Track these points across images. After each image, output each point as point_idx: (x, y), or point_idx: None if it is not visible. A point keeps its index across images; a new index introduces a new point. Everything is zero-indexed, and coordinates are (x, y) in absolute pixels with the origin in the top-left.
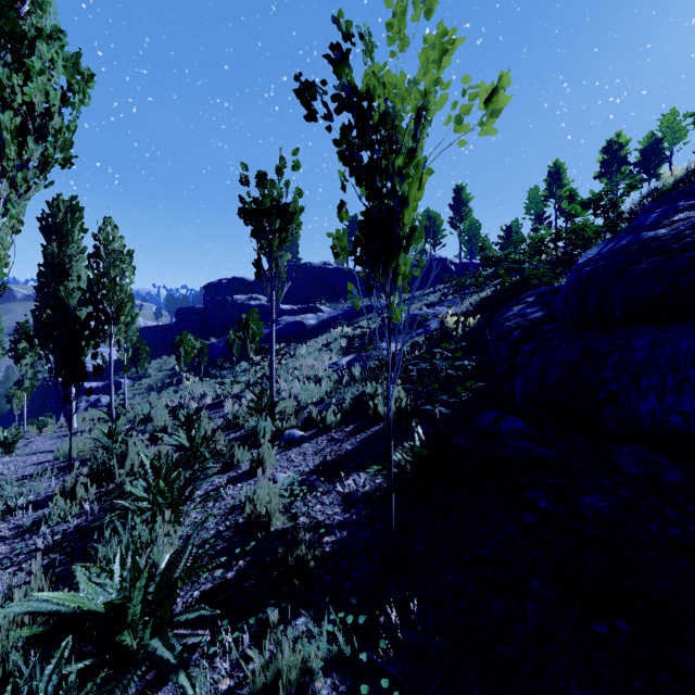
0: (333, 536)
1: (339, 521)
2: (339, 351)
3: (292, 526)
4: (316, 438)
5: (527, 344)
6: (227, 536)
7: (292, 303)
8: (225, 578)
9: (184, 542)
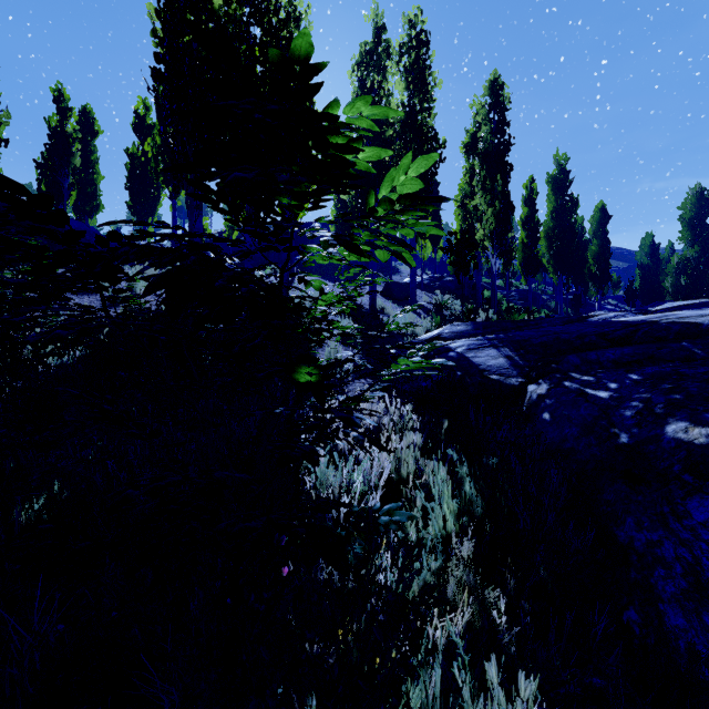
0: None
1: None
2: None
3: None
4: None
5: None
6: None
7: None
8: None
9: None
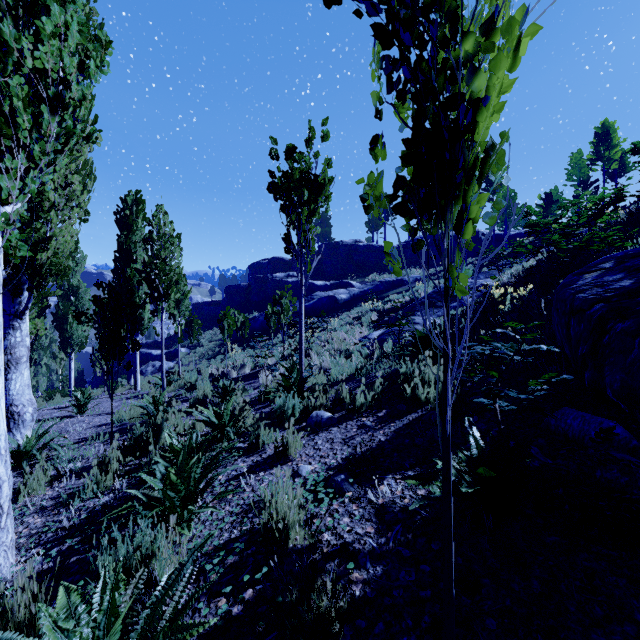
0: (364, 572)
1: (371, 548)
2: (369, 324)
3: (310, 562)
4: (345, 422)
5: (620, 322)
6: (238, 550)
7: (325, 279)
8: (229, 613)
9: (175, 573)
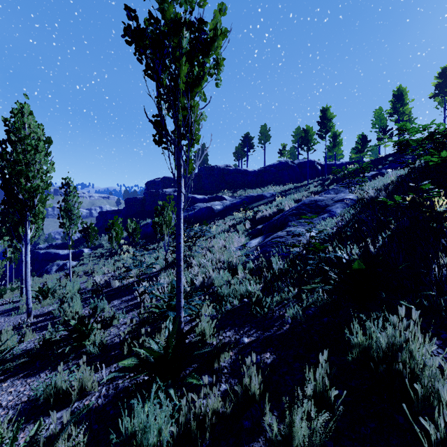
0: None
1: None
2: (244, 232)
3: None
4: None
5: None
6: None
7: (204, 194)
8: None
9: None
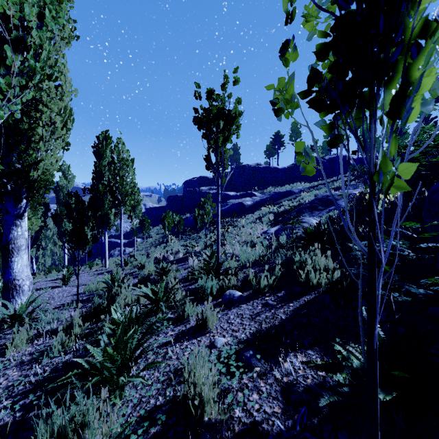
0: None
1: (279, 430)
2: (268, 222)
3: None
4: (252, 300)
5: None
6: (160, 422)
7: (236, 191)
8: None
9: None
